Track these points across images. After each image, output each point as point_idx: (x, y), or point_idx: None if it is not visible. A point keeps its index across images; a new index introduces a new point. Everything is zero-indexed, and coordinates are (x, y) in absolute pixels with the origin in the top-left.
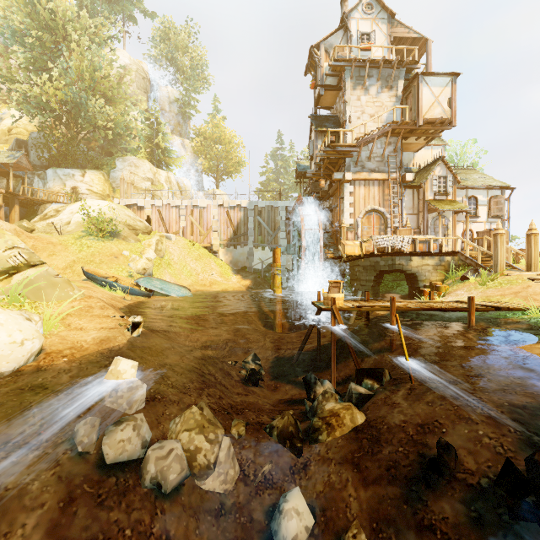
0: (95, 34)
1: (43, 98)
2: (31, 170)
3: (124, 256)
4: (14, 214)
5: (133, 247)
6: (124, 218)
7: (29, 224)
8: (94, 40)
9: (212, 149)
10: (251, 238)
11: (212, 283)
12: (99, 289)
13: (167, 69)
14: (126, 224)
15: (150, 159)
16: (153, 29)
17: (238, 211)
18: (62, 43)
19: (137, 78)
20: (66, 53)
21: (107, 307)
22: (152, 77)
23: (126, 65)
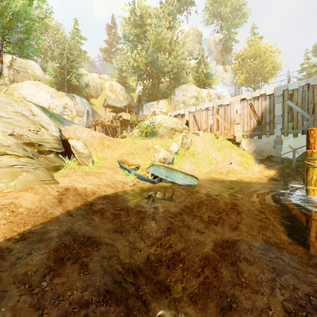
0: (163, 17)
1: (135, 64)
2: (136, 107)
3: (154, 149)
4: (128, 130)
5: (164, 142)
6: (170, 124)
7: (126, 134)
8: (161, 20)
9: (248, 65)
10: (279, 125)
11: (228, 171)
12: (111, 175)
13: (216, 25)
14: (170, 127)
15: (198, 85)
16: (206, 2)
17: (262, 100)
18: (147, 32)
19: (193, 37)
20: (148, 36)
21: (1, 207)
22: (206, 35)
23: (186, 32)
